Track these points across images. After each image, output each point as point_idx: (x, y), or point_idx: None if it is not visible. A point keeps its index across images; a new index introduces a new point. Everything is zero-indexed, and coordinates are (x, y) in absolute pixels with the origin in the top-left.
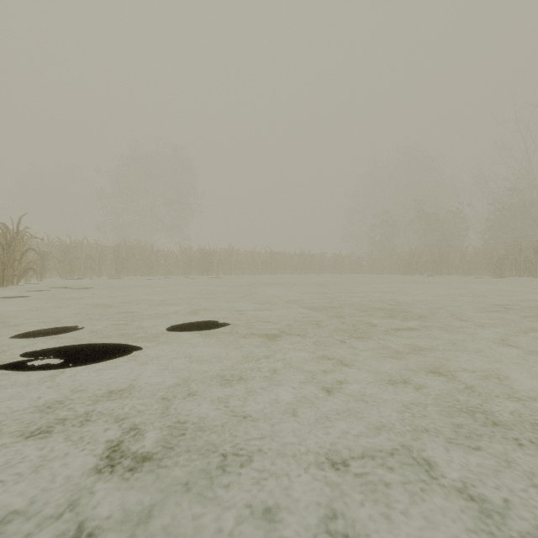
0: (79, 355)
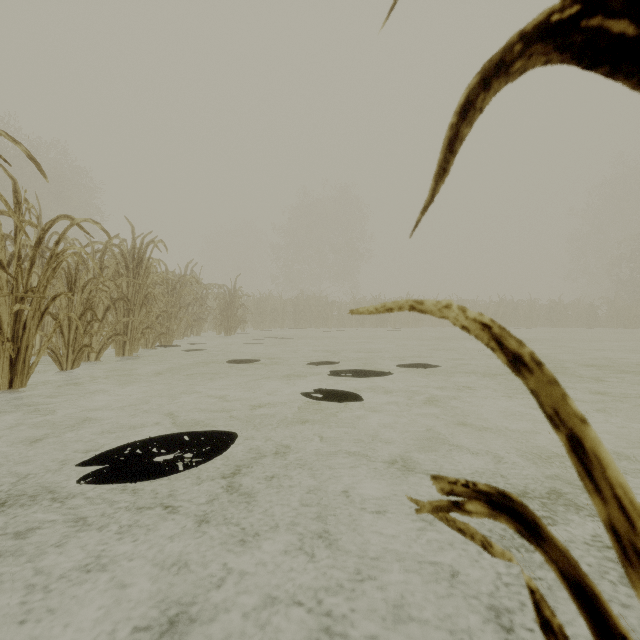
0: (360, 373)
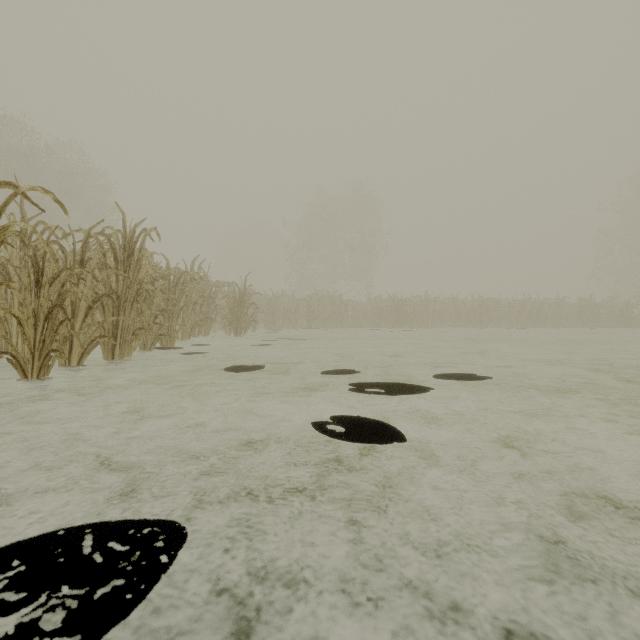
0: (390, 388)
